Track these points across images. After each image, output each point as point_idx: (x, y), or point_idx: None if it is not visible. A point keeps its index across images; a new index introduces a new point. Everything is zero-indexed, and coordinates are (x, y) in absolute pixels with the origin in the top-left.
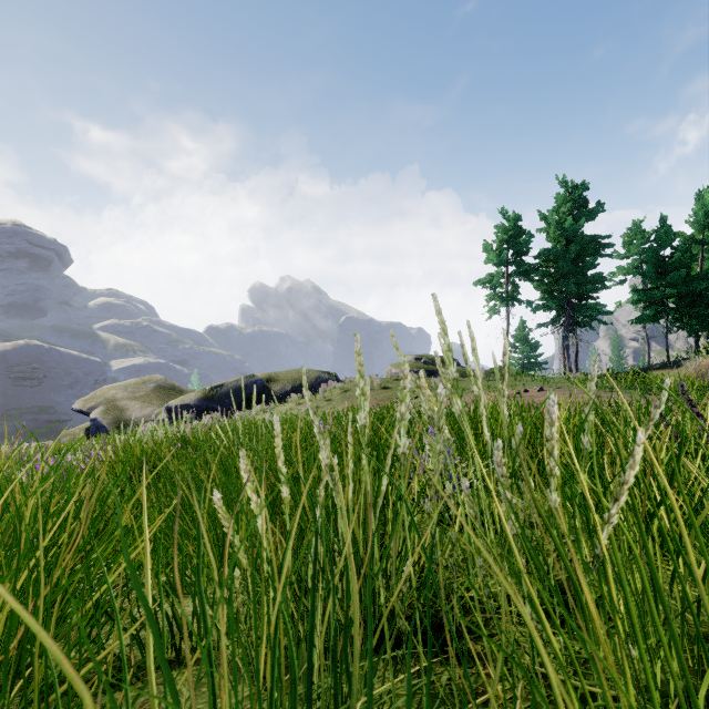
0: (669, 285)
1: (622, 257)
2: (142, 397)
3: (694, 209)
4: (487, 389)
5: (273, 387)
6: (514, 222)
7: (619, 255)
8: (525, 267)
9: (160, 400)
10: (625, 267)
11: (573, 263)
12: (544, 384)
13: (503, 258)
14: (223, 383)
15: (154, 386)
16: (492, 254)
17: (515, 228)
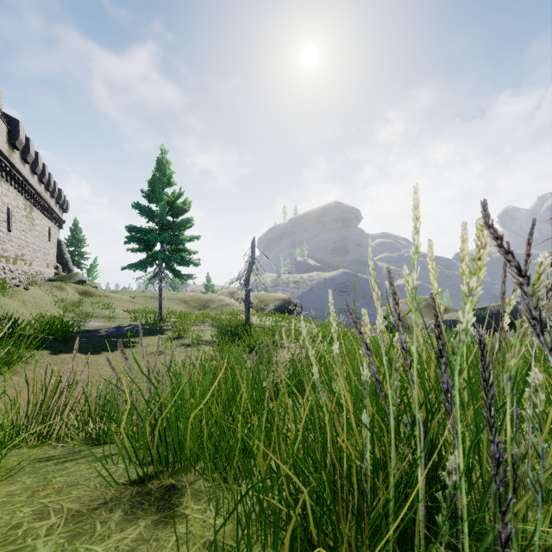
0: None
1: None
2: (417, 310)
3: None
4: None
5: None
6: None
7: None
8: None
9: (430, 314)
10: None
11: None
12: None
13: None
14: (485, 307)
15: (425, 303)
16: None
17: None
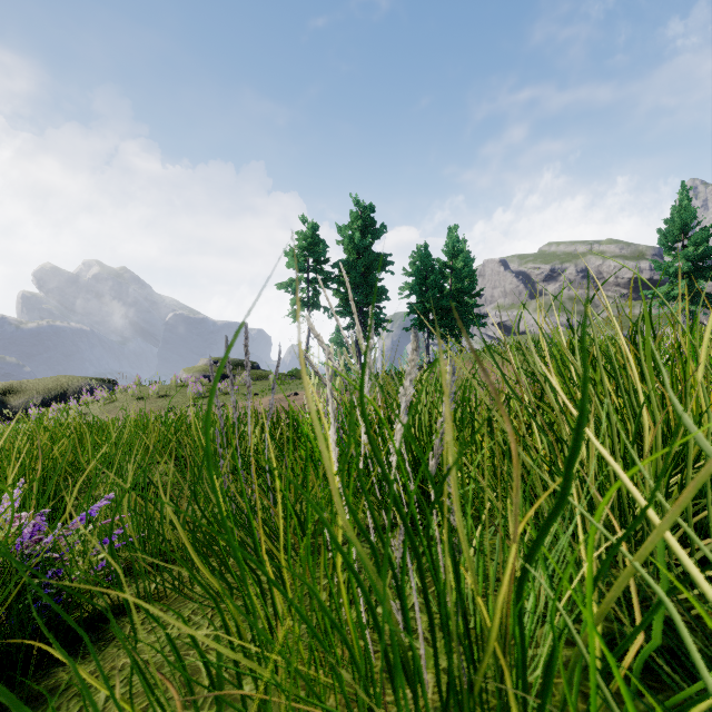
0: (429, 300)
1: (409, 275)
2: None
3: (447, 241)
4: (269, 393)
5: (11, 400)
6: (313, 230)
7: (407, 273)
8: (323, 275)
9: None
10: (411, 283)
11: (364, 275)
12: (321, 386)
13: (302, 264)
14: None
15: None
16: (291, 258)
17: (314, 237)
